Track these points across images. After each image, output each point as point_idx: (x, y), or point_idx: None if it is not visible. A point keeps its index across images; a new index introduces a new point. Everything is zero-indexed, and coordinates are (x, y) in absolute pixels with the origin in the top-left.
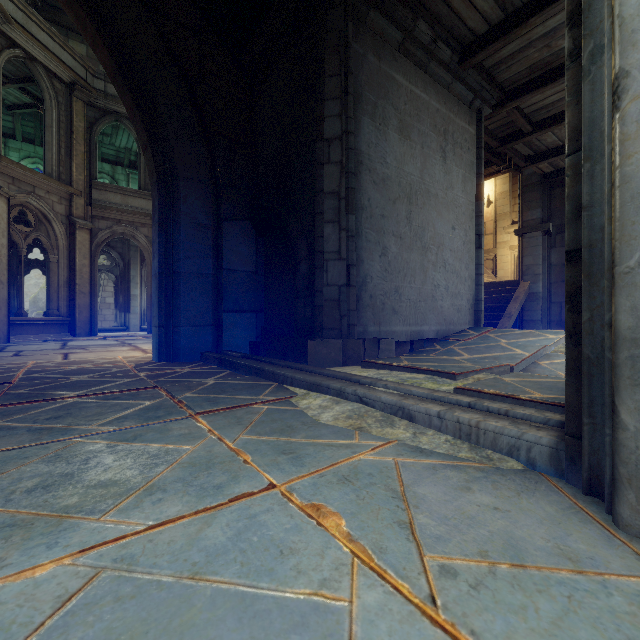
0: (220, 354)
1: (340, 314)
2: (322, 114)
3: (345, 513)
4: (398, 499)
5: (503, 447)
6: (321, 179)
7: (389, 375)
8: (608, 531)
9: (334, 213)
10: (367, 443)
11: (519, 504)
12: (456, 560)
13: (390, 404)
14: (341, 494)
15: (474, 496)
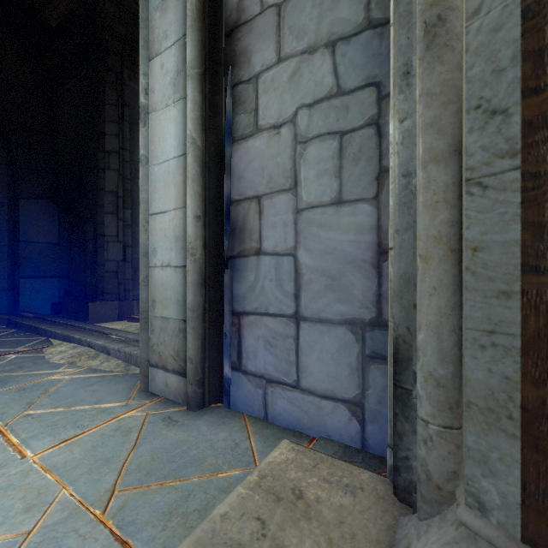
0: (12, 316)
1: (118, 282)
2: (103, 132)
3: (2, 403)
4: (44, 394)
5: (138, 363)
6: (102, 180)
7: (135, 326)
8: (133, 391)
9: (113, 207)
10: (66, 370)
11: (109, 387)
12: (39, 411)
13: (101, 346)
14: (10, 396)
15: (90, 387)
